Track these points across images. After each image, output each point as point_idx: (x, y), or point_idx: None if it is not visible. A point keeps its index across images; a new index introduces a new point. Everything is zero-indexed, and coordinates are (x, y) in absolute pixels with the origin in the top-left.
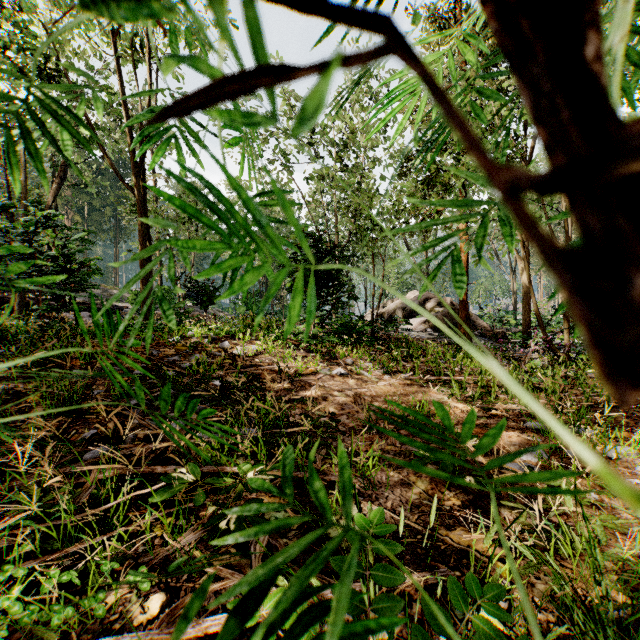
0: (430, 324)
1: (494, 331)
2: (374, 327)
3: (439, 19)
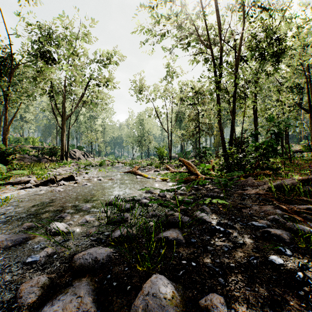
0: None
1: None
2: None
3: None
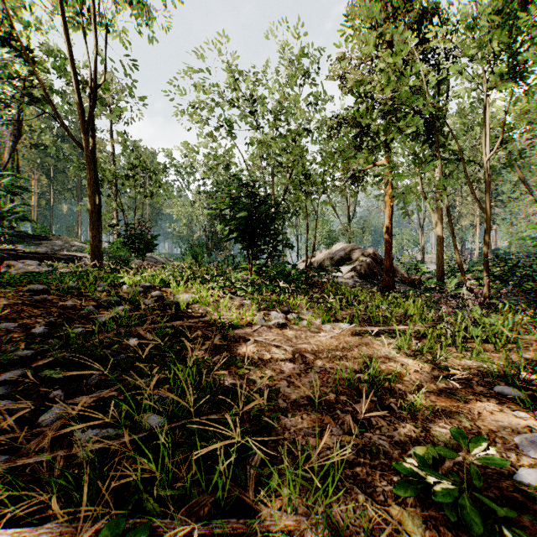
0: (356, 272)
1: (411, 278)
2: (308, 275)
3: None
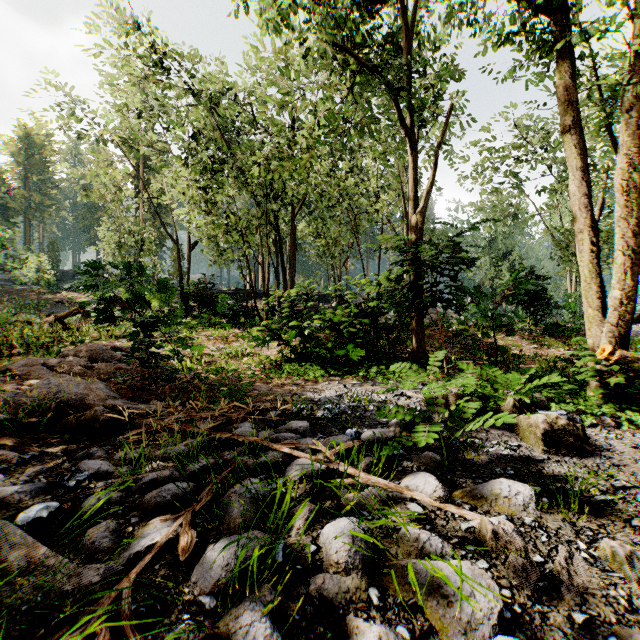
0: None
1: None
2: None
3: None
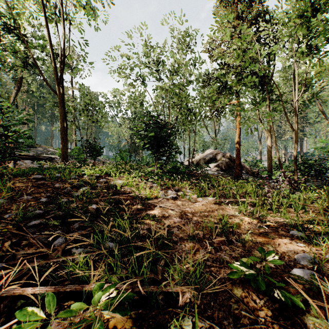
0: (219, 167)
1: (252, 170)
2: (190, 169)
3: (225, 1)
